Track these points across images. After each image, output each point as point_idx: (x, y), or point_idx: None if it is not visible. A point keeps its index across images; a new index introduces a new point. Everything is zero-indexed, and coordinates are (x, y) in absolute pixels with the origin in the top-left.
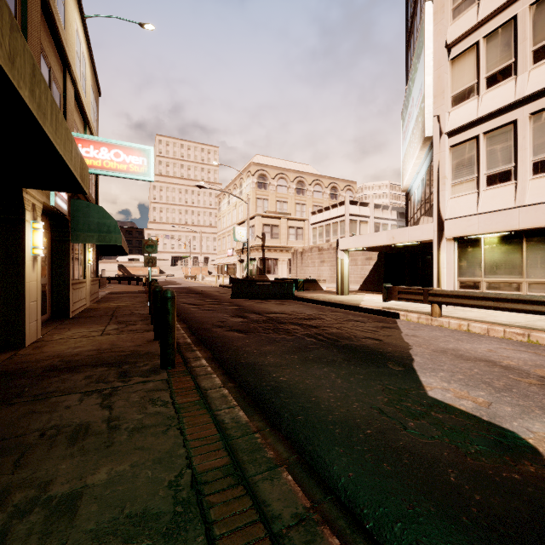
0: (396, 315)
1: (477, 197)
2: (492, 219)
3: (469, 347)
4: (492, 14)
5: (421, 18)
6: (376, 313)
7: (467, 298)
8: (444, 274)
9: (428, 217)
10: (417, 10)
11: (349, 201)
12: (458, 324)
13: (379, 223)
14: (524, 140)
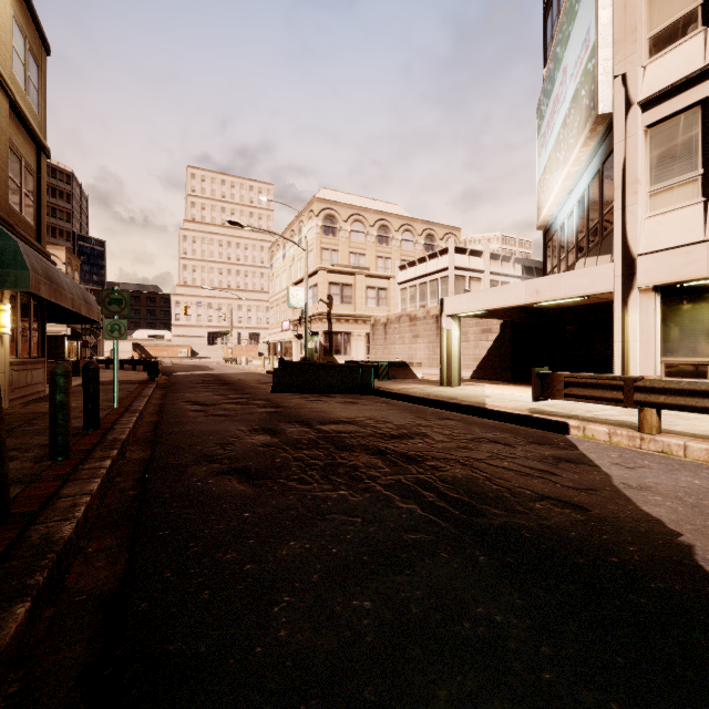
0: (561, 427)
1: (703, 211)
2: None
3: None
4: None
5: None
6: (520, 422)
7: None
8: (636, 351)
9: (598, 256)
10: None
11: (455, 248)
12: None
13: (497, 281)
14: None
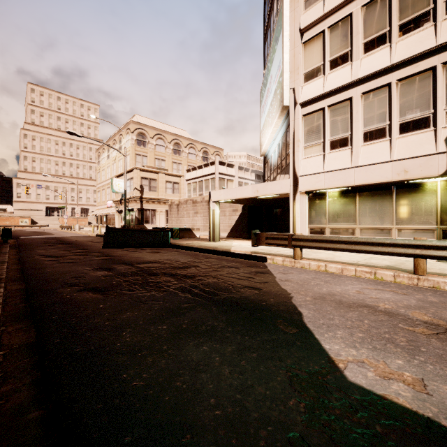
0: (264, 259)
1: (323, 159)
2: (335, 176)
3: (340, 289)
4: (335, 9)
5: (280, 5)
6: (246, 258)
7: (324, 242)
8: (299, 222)
9: (285, 175)
10: (274, 6)
11: (219, 162)
12: (317, 265)
13: (242, 182)
14: (357, 114)
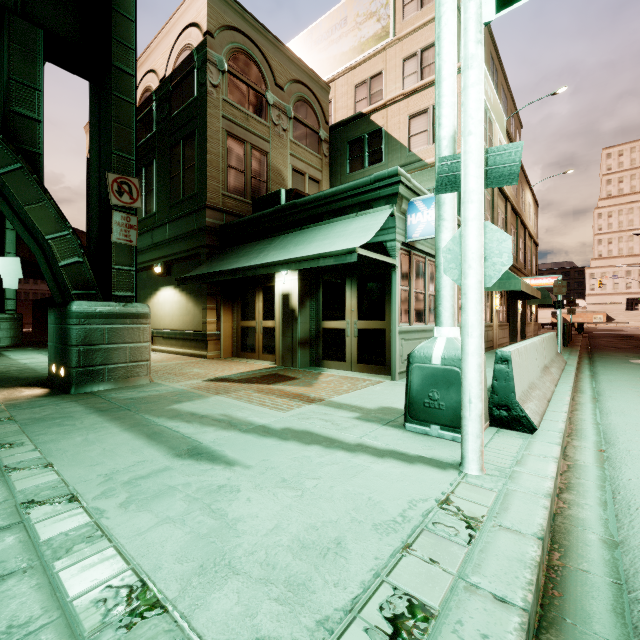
0: None
1: None
2: None
3: None
4: None
5: None
6: None
7: None
8: None
9: None
10: None
11: None
12: None
13: None
14: None
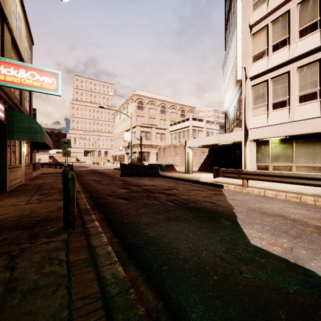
0: (221, 186)
1: (267, 116)
2: (276, 129)
3: (268, 206)
4: (276, 8)
5: (235, 9)
6: (209, 185)
7: (263, 176)
8: (248, 161)
9: (239, 127)
10: (232, 6)
11: (192, 118)
12: (258, 191)
13: (209, 131)
14: (294, 83)
